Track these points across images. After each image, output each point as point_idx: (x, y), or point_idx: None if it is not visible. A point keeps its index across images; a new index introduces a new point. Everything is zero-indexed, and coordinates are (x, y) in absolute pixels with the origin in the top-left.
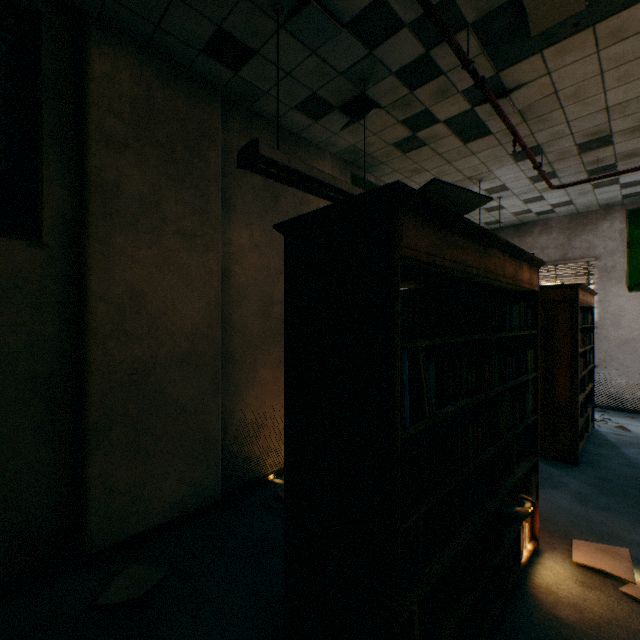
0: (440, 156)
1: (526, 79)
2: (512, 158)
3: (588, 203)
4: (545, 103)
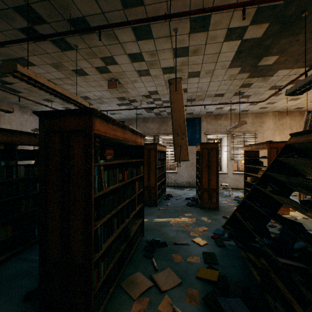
0: (11, 95)
1: (14, 82)
2: (45, 101)
3: None
4: (32, 89)
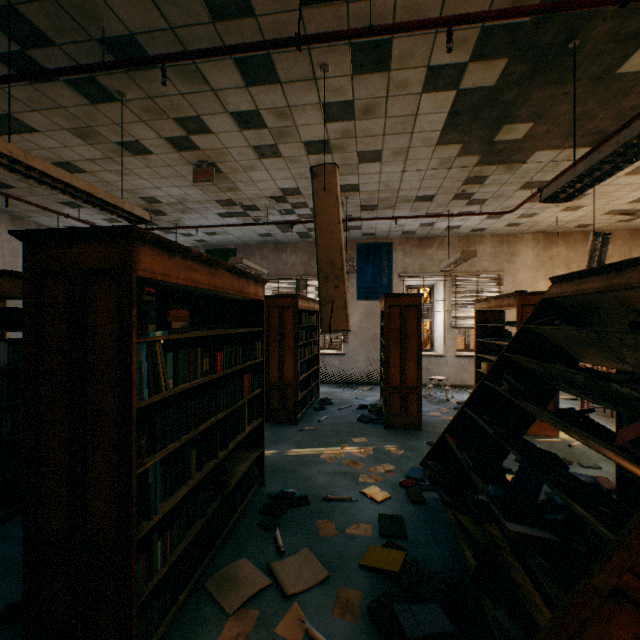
0: None
1: None
2: (65, 205)
3: (179, 241)
4: None
